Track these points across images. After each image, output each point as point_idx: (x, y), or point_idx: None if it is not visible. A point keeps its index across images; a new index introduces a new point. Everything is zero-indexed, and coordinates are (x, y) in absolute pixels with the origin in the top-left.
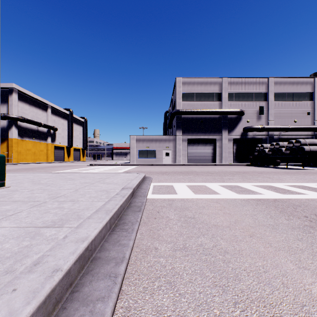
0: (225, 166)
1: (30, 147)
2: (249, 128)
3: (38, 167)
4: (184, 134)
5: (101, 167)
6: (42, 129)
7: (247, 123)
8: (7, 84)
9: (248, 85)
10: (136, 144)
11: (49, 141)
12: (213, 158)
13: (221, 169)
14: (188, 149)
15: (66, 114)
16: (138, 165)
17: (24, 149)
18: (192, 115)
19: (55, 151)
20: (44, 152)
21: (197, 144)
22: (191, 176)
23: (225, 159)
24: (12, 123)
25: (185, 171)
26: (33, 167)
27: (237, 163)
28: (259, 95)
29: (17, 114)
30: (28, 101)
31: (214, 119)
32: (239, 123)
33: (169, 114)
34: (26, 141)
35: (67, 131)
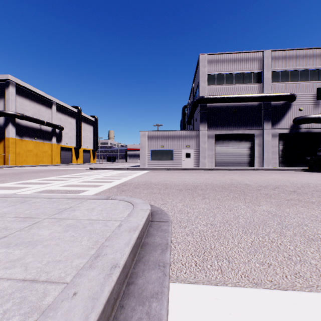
0: (272, 171)
1: (31, 148)
2: (304, 118)
3: (18, 172)
4: (210, 129)
5: (98, 173)
6: (46, 127)
7: (299, 111)
8: (2, 76)
9: (301, 60)
10: (148, 143)
11: (54, 141)
12: (250, 160)
13: (285, 179)
14: (216, 149)
15: (74, 112)
16: (150, 170)
17: (24, 150)
18: (222, 103)
19: (61, 152)
20: (49, 153)
21: (228, 141)
22: (271, 207)
23: (267, 162)
24: (9, 120)
25: (229, 184)
26: (11, 172)
27: (285, 167)
28: (317, 72)
29: (15, 110)
30: (29, 96)
31: (251, 107)
32: (287, 112)
33: (187, 108)
34: (27, 141)
35: (75, 130)
